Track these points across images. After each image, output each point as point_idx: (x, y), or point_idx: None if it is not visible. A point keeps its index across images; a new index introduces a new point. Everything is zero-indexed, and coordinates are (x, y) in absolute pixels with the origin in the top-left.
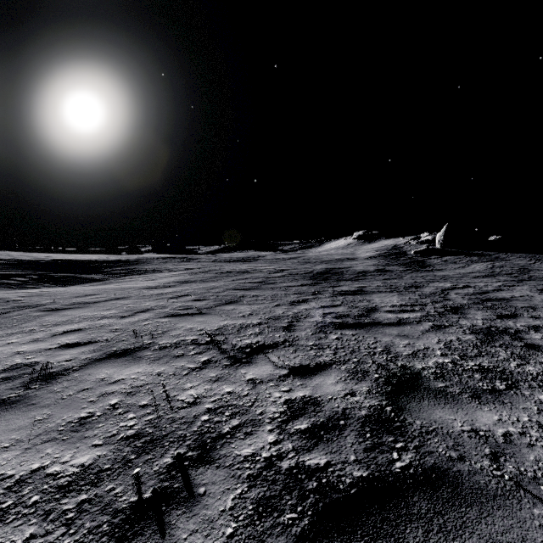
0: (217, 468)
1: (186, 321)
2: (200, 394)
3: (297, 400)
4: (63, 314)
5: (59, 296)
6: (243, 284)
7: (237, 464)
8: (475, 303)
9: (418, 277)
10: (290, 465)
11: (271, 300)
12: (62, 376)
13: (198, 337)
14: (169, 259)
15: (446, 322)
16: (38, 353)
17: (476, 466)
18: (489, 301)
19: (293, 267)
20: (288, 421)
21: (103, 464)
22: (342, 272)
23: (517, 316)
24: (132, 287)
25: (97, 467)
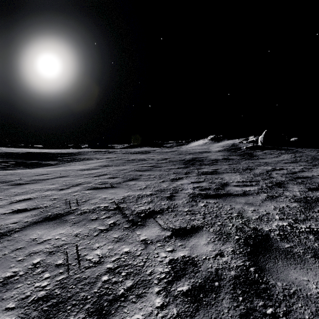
0: None
1: (102, 193)
2: (104, 253)
3: (179, 260)
4: (23, 187)
5: (25, 175)
6: (141, 167)
7: None
8: (290, 180)
9: (250, 163)
10: None
11: (158, 178)
12: (5, 236)
13: (108, 204)
14: (97, 152)
15: (276, 193)
16: None
17: None
18: (299, 178)
19: (172, 157)
20: (173, 282)
21: None
22: (202, 160)
23: None
24: (72, 169)
25: None
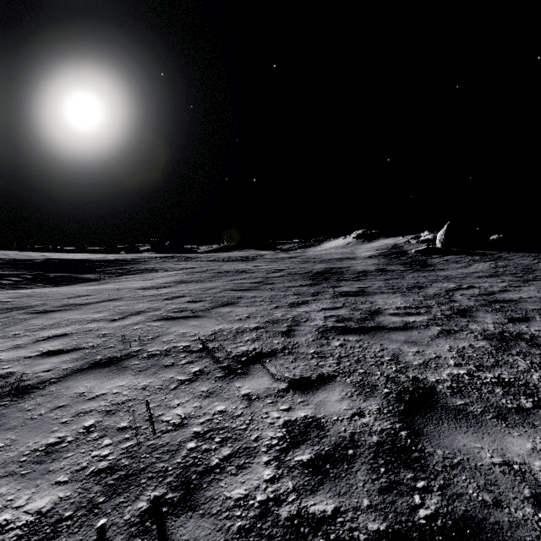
0: (201, 517)
1: (179, 325)
2: (188, 413)
3: (298, 422)
4: (51, 317)
5: (51, 297)
6: (241, 284)
7: (225, 511)
8: (483, 305)
9: (420, 277)
10: (290, 513)
11: (269, 302)
12: (37, 390)
13: (190, 343)
14: (167, 258)
15: (455, 327)
16: (16, 362)
17: (517, 515)
18: (497, 303)
19: (292, 267)
20: (288, 449)
21: (64, 510)
22: (342, 272)
23: (530, 320)
24: (127, 287)
25: (56, 514)
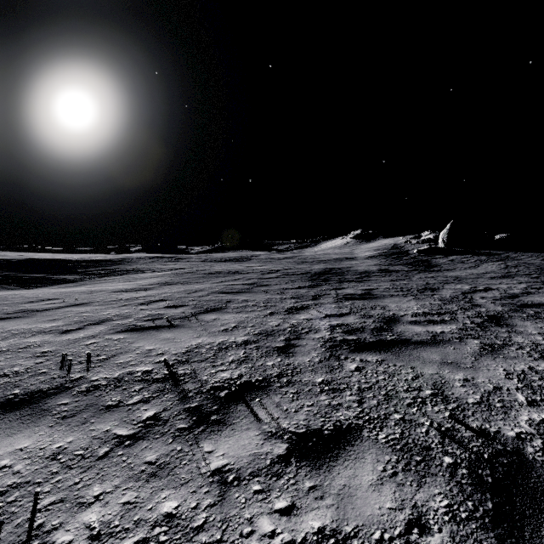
0: None
1: (146, 339)
2: (108, 521)
3: None
4: None
5: (8, 301)
6: (232, 286)
7: None
8: (513, 310)
9: (428, 278)
10: None
11: (263, 307)
12: None
13: (153, 366)
14: (156, 258)
15: (497, 340)
16: None
17: None
18: (528, 308)
19: (288, 267)
20: None
21: None
22: (343, 273)
23: None
24: (104, 289)
25: None
